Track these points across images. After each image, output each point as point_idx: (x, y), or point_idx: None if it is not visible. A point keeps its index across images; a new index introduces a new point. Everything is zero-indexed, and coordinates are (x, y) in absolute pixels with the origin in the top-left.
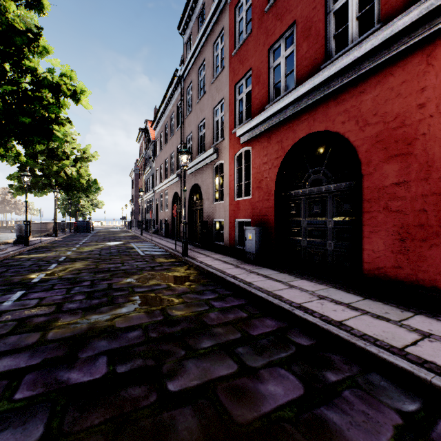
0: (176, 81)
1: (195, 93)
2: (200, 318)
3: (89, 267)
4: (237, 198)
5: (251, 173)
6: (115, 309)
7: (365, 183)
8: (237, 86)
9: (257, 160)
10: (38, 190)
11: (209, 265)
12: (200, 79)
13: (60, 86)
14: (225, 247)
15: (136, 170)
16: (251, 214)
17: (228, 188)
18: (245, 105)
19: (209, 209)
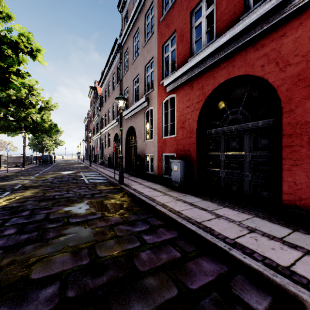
0: (116, 48)
1: (130, 56)
2: (131, 260)
3: (37, 195)
4: (164, 136)
5: (176, 115)
6: (40, 248)
7: (286, 120)
8: (164, 46)
9: (181, 104)
10: (10, 131)
11: (141, 193)
12: (134, 45)
13: (18, 44)
14: (154, 175)
15: (88, 118)
16: (175, 149)
17: (156, 129)
18: (171, 61)
19: (142, 146)
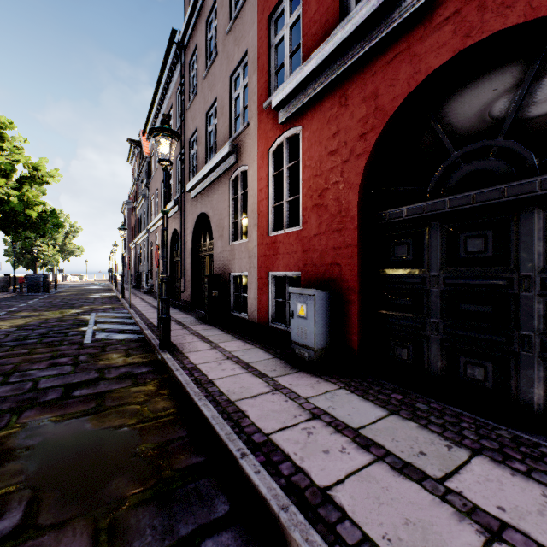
0: (174, 52)
1: (201, 62)
2: None
3: None
4: (272, 231)
5: (302, 178)
6: None
7: None
8: (272, 19)
9: (314, 149)
10: None
11: (207, 383)
12: (209, 37)
13: None
14: (250, 323)
15: (129, 203)
16: (301, 262)
17: (255, 214)
18: (289, 49)
19: (223, 255)
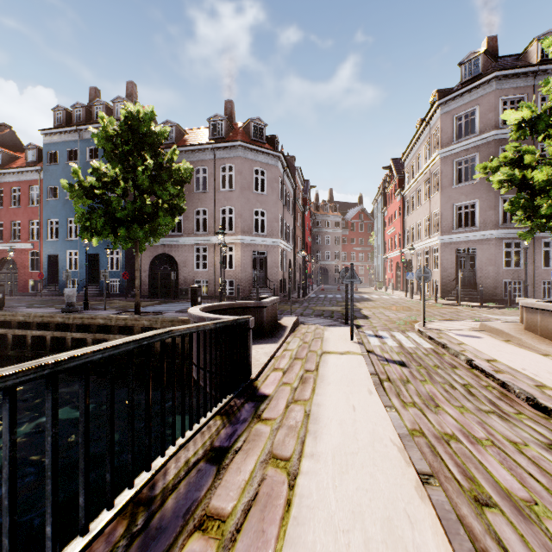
0: None
1: None
2: None
3: None
4: None
5: None
6: None
7: (19, 272)
8: None
9: None
10: None
11: None
12: None
13: None
14: None
15: None
16: None
17: None
18: None
19: None
